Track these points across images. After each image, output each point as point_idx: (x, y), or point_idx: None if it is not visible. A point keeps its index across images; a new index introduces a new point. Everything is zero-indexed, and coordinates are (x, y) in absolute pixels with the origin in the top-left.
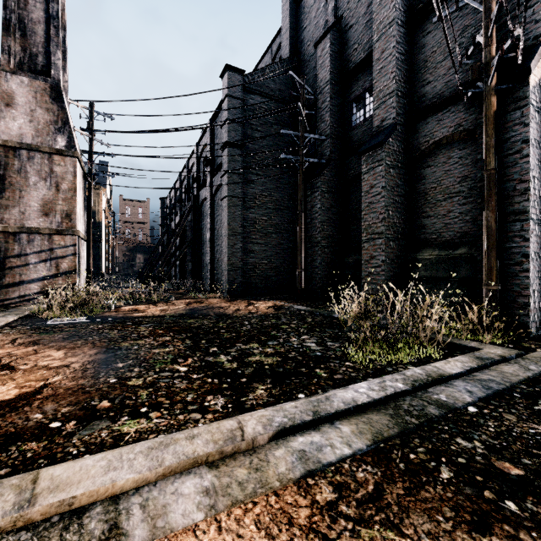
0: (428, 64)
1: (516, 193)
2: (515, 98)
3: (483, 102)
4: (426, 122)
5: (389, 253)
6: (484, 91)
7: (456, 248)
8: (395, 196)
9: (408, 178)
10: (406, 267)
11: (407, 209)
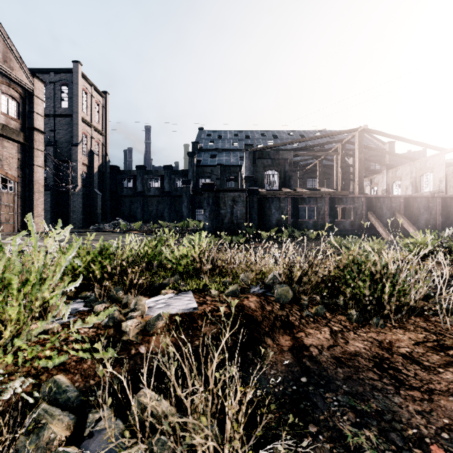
0: (62, 173)
1: (74, 207)
2: (74, 193)
3: (69, 193)
4: (61, 186)
5: (51, 215)
6: (69, 191)
7: (67, 215)
8: (53, 202)
9: (57, 198)
10: (56, 219)
11: (56, 205)
